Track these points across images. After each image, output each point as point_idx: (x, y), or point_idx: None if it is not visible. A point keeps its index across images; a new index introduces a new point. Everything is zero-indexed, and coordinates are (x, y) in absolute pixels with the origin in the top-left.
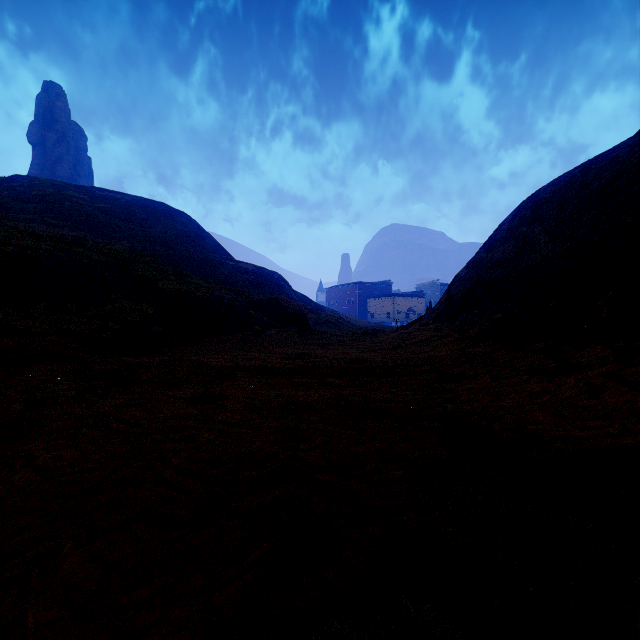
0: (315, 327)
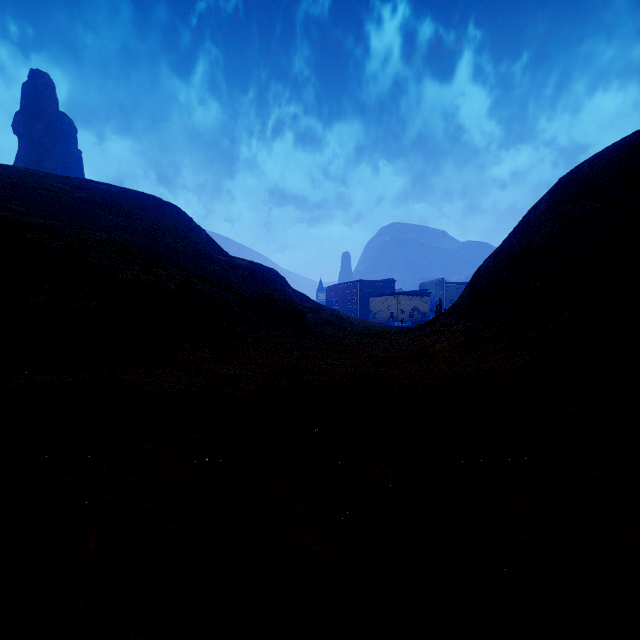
0: (314, 328)
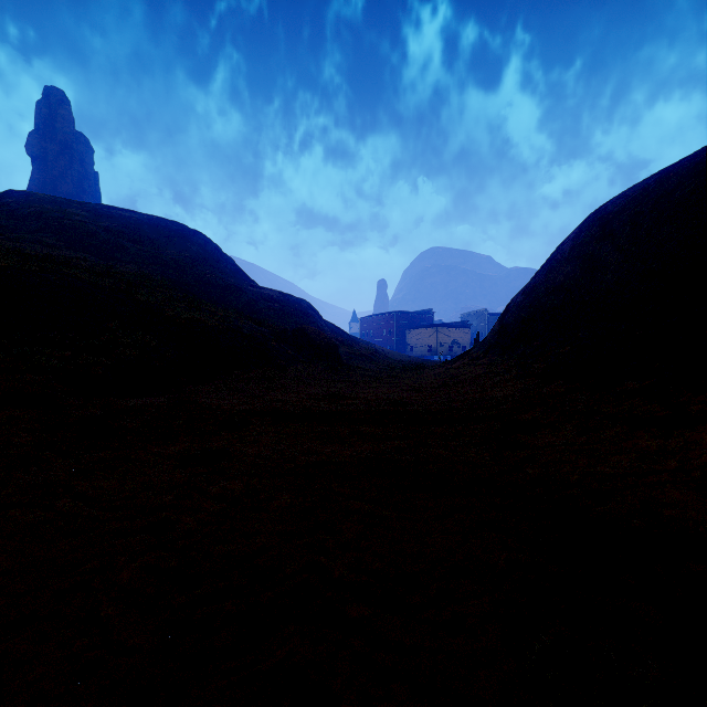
0: (348, 361)
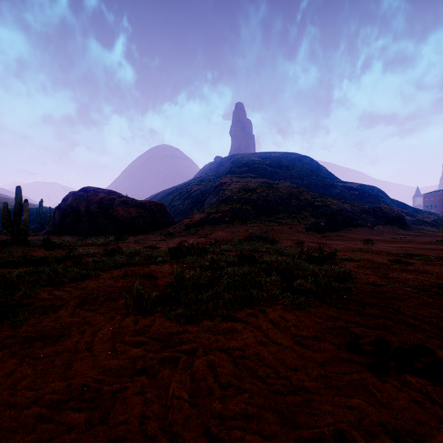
0: (411, 225)
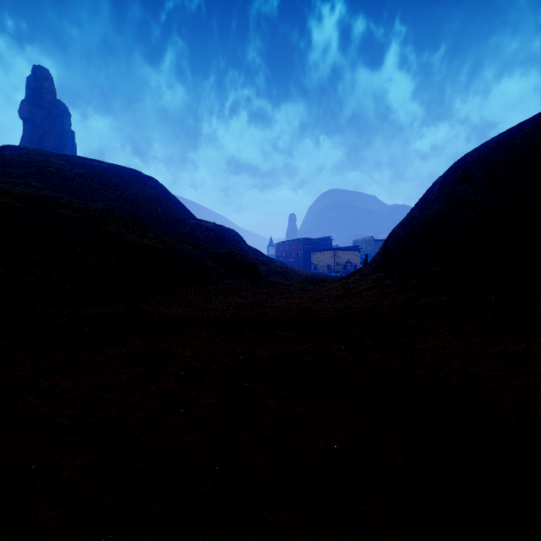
0: (266, 277)
